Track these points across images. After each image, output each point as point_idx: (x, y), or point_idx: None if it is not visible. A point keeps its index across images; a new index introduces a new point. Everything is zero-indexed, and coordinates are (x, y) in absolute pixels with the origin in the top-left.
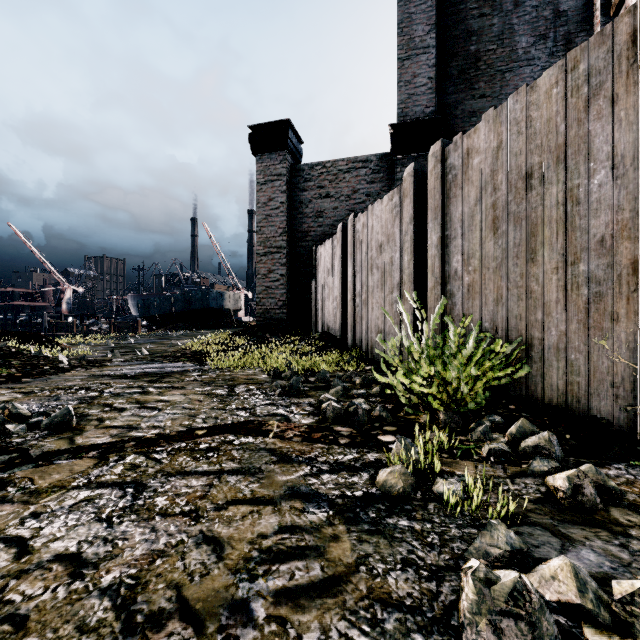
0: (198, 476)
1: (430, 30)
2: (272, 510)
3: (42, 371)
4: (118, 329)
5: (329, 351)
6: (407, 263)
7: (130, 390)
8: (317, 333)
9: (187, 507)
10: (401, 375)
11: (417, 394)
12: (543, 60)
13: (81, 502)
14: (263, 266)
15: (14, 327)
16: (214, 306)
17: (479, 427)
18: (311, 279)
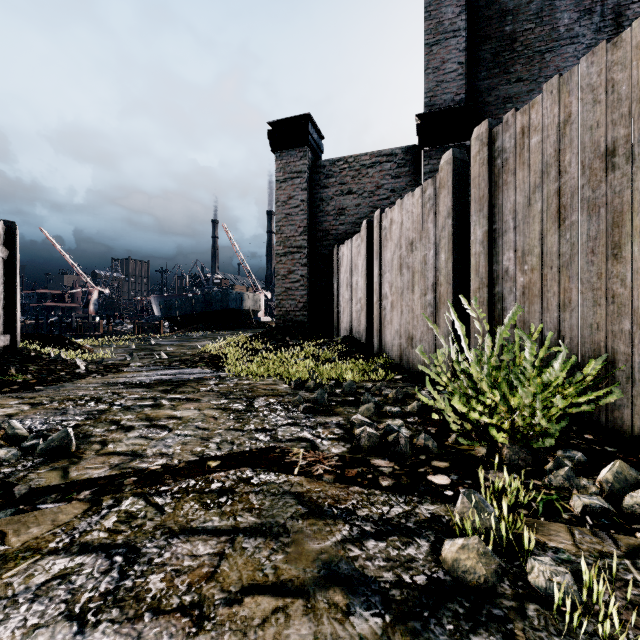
0: (206, 537)
1: (461, 12)
2: (303, 608)
3: (57, 377)
4: (142, 329)
5: (353, 357)
6: (444, 262)
7: (142, 402)
8: (339, 337)
9: (188, 596)
10: (457, 401)
11: (468, 418)
12: (588, 37)
13: (53, 579)
14: (283, 267)
15: (45, 327)
16: (234, 307)
17: (560, 469)
18: (332, 280)
